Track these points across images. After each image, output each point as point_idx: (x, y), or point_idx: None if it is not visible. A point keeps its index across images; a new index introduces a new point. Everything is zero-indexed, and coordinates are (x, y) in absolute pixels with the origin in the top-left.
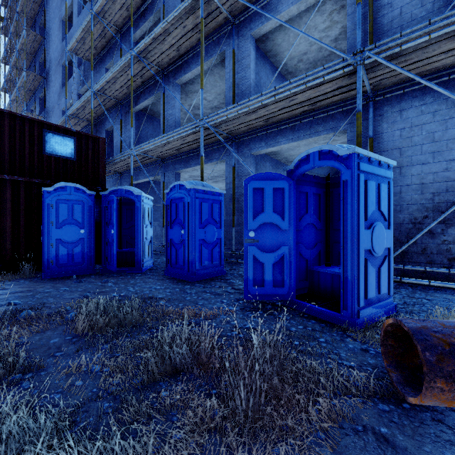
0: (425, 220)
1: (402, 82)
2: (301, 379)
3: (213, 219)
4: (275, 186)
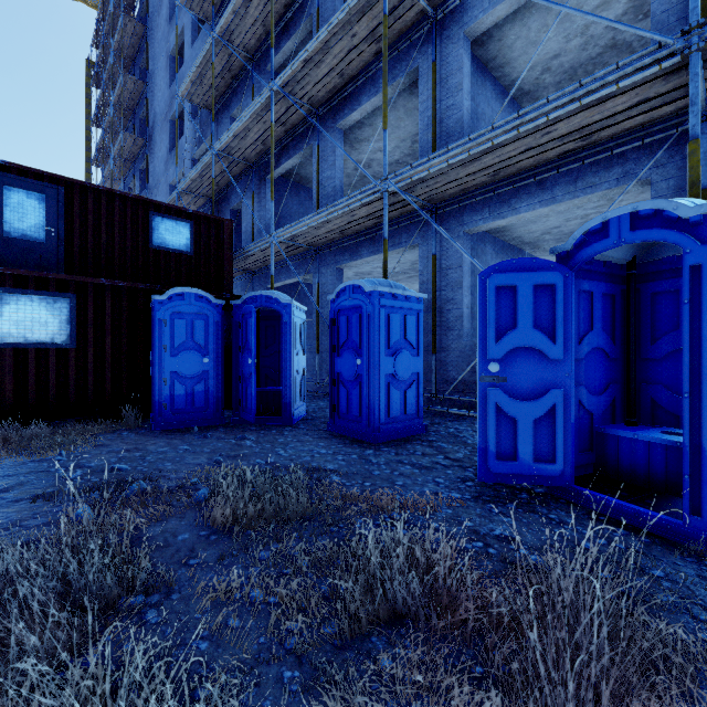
0: None
1: None
2: (662, 667)
3: (407, 341)
4: (538, 282)
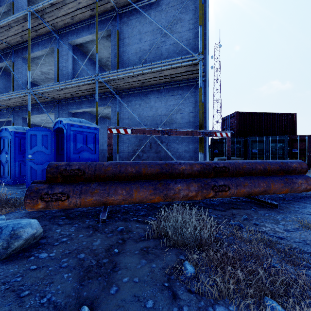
0: (137, 151)
1: (128, 88)
2: (8, 205)
3: None
4: (43, 134)
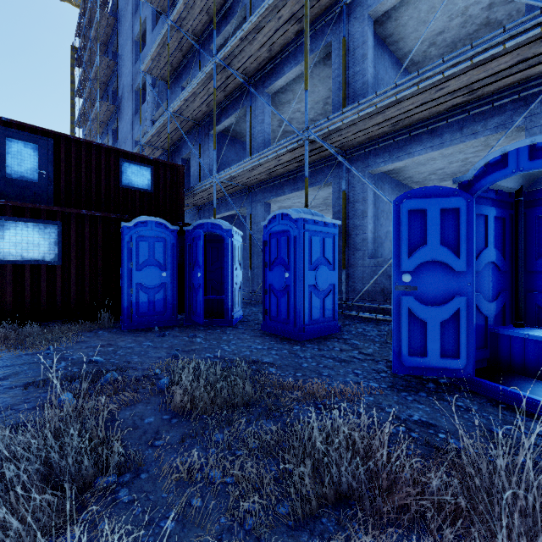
0: None
1: None
2: None
3: (325, 258)
4: (444, 206)
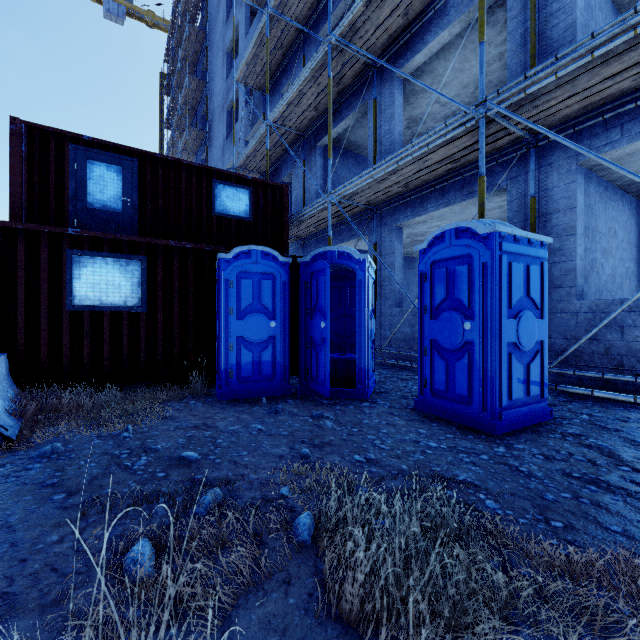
0: None
1: None
2: None
3: (529, 299)
4: None
